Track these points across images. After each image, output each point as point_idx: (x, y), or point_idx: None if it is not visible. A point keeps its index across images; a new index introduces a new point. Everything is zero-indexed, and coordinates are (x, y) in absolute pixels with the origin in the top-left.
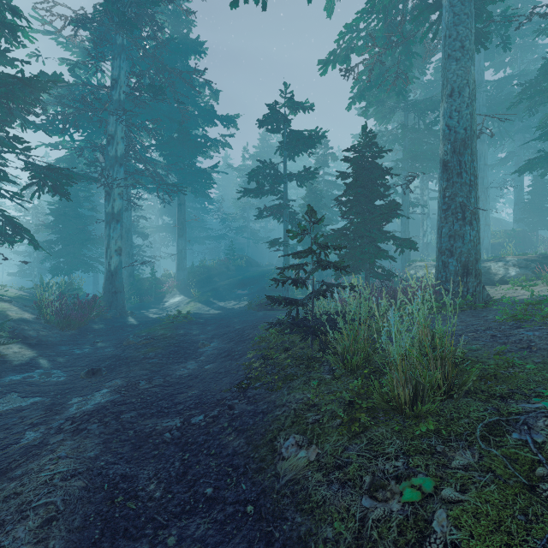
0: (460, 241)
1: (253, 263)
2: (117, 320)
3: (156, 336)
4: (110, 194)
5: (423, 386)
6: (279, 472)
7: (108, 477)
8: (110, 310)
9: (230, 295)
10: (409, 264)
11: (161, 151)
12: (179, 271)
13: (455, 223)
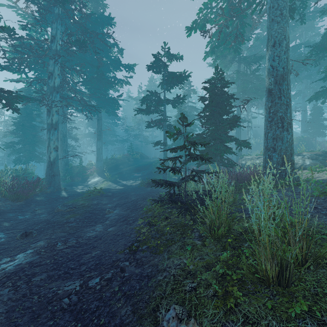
0: (280, 141)
1: (145, 156)
2: (54, 194)
3: (77, 205)
4: (50, 111)
5: (289, 263)
6: None
7: None
8: (49, 187)
9: (130, 177)
10: (241, 157)
11: (86, 86)
12: (98, 161)
13: (276, 130)
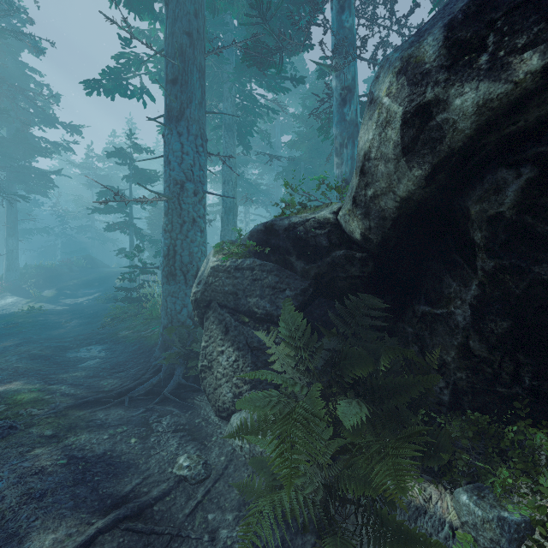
0: None
1: (100, 264)
2: None
3: (18, 322)
4: None
5: None
6: (119, 336)
7: (52, 346)
8: None
9: (76, 294)
10: None
11: None
12: (9, 271)
13: None
